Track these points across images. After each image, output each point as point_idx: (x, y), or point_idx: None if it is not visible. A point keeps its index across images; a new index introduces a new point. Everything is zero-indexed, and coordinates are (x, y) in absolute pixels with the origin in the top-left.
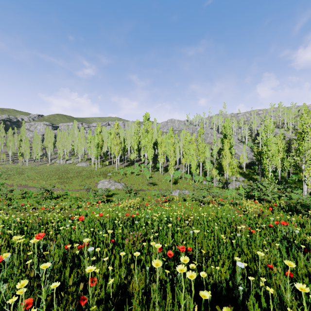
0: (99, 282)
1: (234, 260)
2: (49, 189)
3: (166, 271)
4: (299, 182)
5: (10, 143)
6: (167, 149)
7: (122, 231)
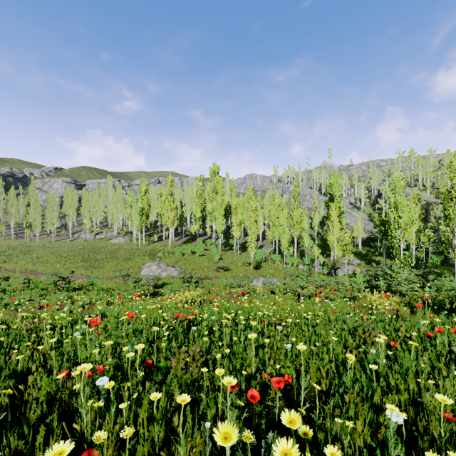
0: (110, 453)
1: (376, 404)
2: (65, 276)
3: (246, 435)
4: (442, 267)
5: (13, 208)
6: (246, 218)
7: (169, 343)
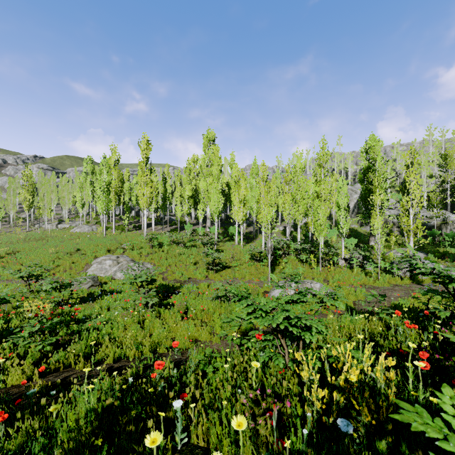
0: None
1: None
2: None
3: None
4: None
5: None
6: (250, 199)
7: None
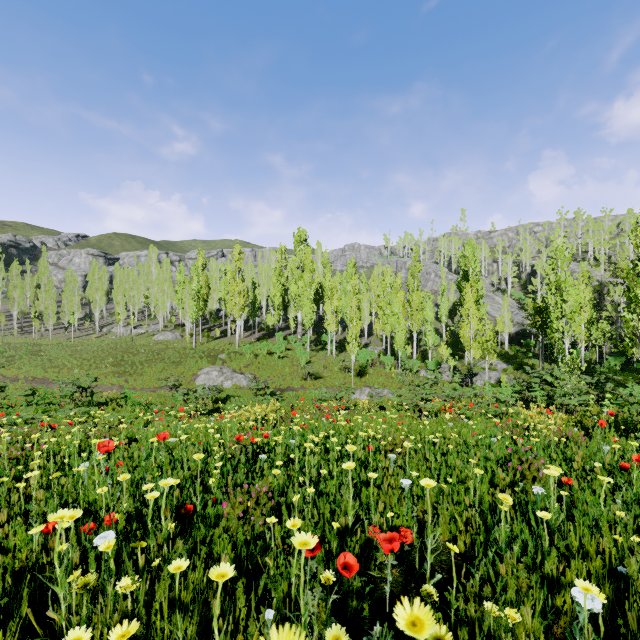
0: None
1: (550, 575)
2: (86, 385)
3: (333, 635)
4: (623, 373)
5: (16, 291)
6: (345, 305)
7: (224, 479)
